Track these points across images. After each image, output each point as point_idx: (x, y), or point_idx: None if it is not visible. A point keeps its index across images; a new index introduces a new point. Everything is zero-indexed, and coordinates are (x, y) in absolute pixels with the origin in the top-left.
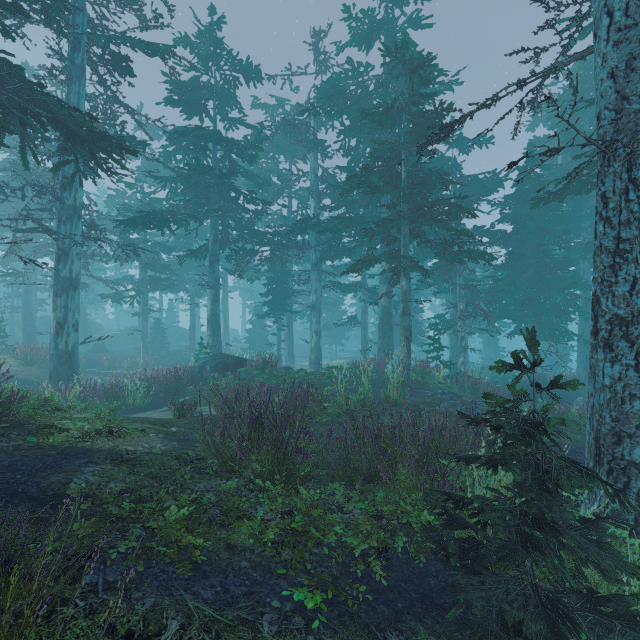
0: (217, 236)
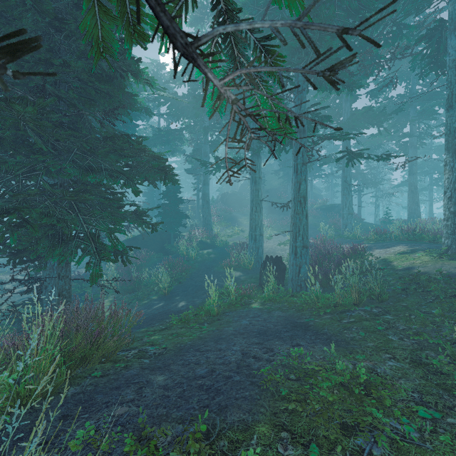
0: (431, 182)
